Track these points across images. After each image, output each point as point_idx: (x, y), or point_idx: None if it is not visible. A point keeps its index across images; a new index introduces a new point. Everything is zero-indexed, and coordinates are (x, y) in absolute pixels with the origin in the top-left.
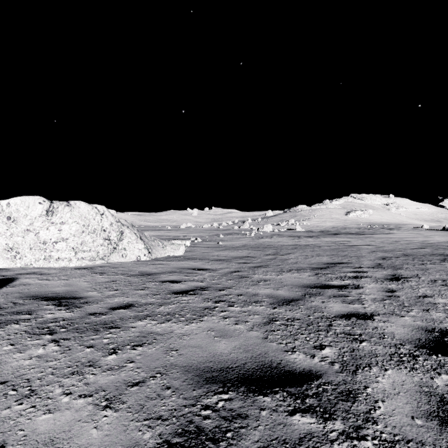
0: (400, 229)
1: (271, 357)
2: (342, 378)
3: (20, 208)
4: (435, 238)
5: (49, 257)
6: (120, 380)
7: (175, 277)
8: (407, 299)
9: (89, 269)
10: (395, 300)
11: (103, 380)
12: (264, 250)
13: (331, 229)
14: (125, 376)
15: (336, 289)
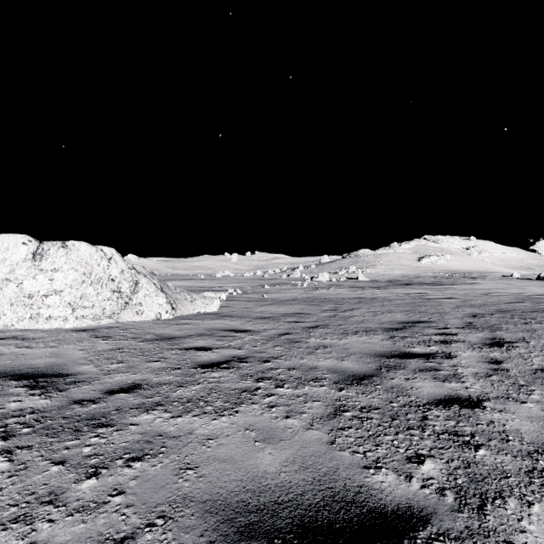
0: (485, 279)
1: (343, 480)
2: (464, 523)
3: None
4: (530, 289)
5: (37, 316)
6: (92, 534)
7: (204, 342)
8: (520, 375)
9: (90, 331)
10: (505, 376)
11: (65, 534)
12: (321, 305)
13: (401, 279)
14: (103, 526)
15: (421, 359)
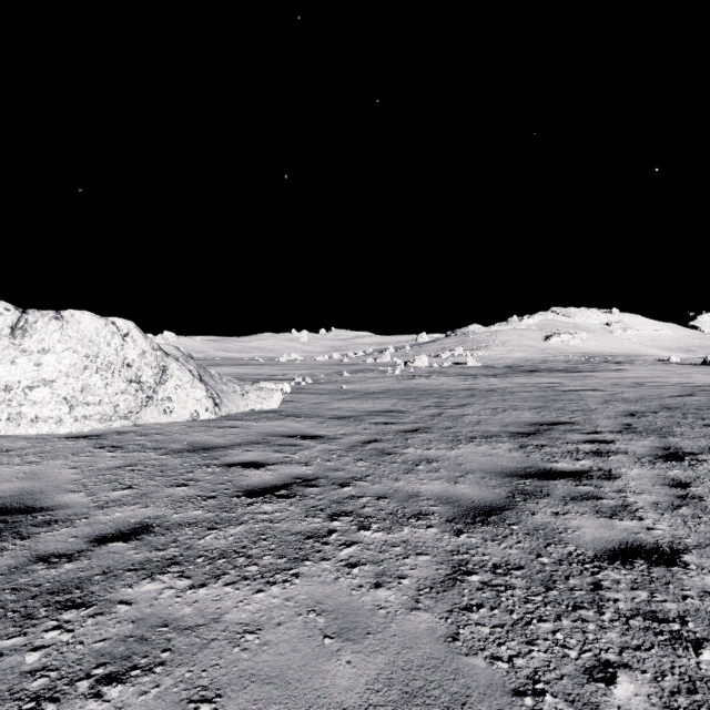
0: (633, 364)
1: None
2: None
3: None
4: (698, 378)
5: (17, 417)
6: None
7: (256, 455)
8: None
9: (94, 438)
10: (700, 507)
11: None
12: (420, 400)
13: (523, 364)
14: None
15: (570, 480)
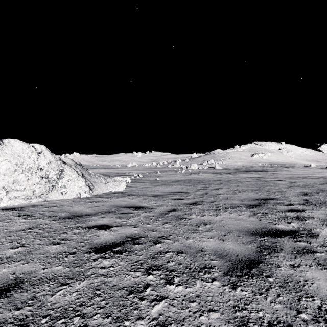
0: (294, 167)
1: None
2: None
3: None
4: None
5: None
6: None
7: (106, 220)
8: None
9: (18, 209)
10: None
11: None
12: (195, 186)
13: (242, 167)
14: None
15: (290, 237)
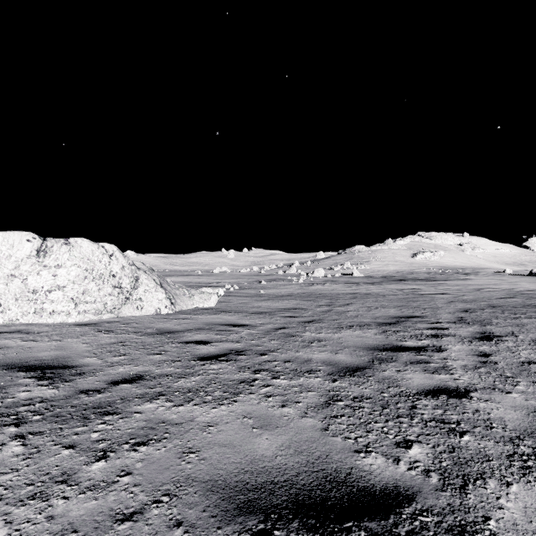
0: (477, 275)
1: (335, 462)
2: (447, 501)
3: (2, 246)
4: (522, 285)
5: (41, 311)
6: (104, 509)
7: (203, 336)
8: (507, 367)
9: (92, 325)
10: (493, 368)
11: (78, 510)
12: (316, 301)
13: (395, 275)
14: (114, 502)
15: (412, 352)
